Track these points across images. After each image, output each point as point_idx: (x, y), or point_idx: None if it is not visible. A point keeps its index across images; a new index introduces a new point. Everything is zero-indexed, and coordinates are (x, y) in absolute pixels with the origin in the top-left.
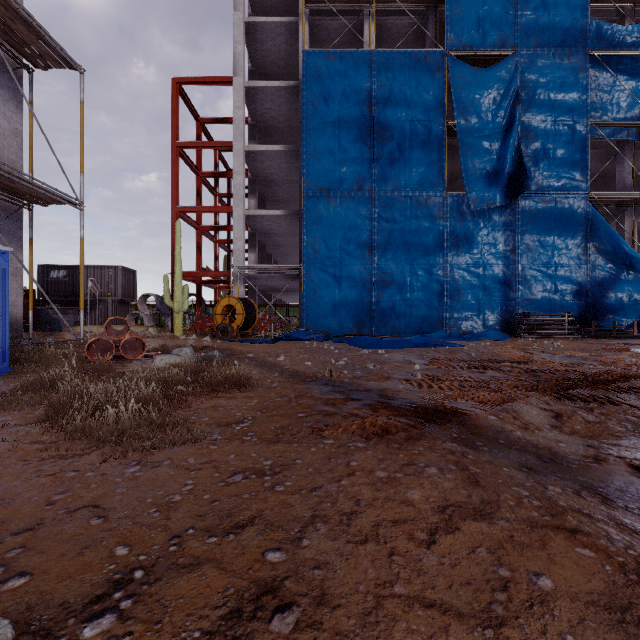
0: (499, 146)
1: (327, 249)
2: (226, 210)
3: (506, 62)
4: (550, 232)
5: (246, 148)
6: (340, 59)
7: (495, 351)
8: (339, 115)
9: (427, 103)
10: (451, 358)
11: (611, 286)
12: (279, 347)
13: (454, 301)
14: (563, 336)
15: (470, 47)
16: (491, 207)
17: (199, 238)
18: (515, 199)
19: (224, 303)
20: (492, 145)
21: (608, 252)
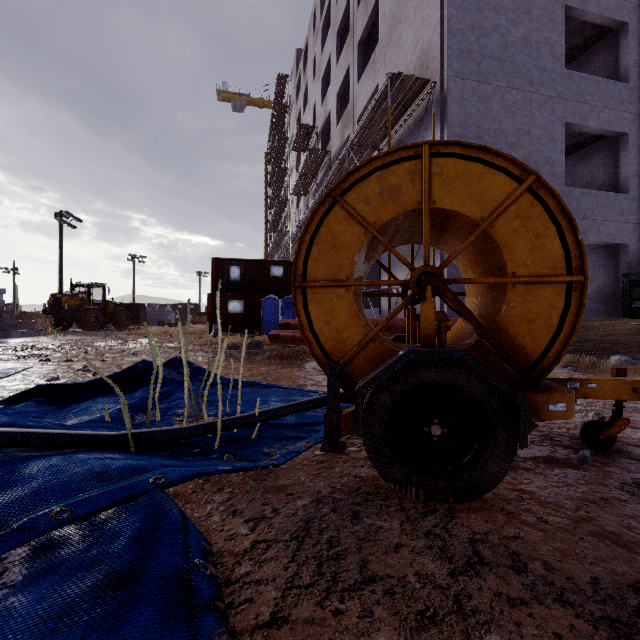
0: None
1: None
2: None
3: None
4: None
5: None
6: None
7: None
8: None
9: None
10: None
11: None
12: None
13: None
14: None
15: None
16: None
17: None
18: None
19: None
20: None
21: None
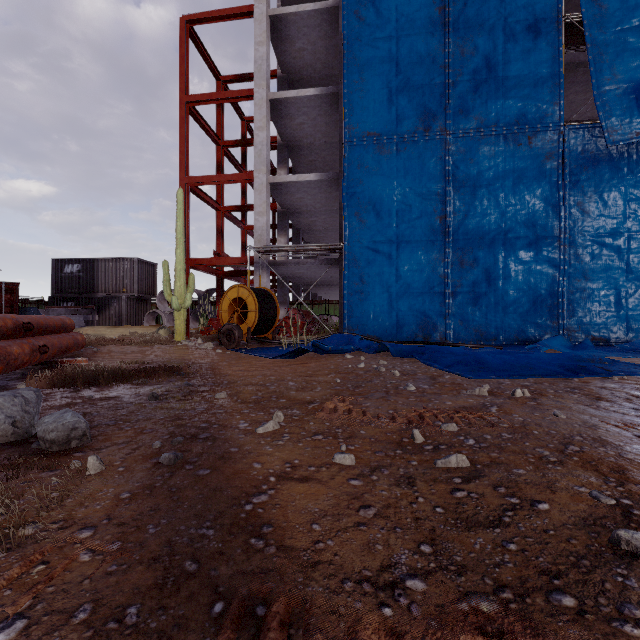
0: None
1: (378, 219)
2: (245, 178)
3: None
4: None
5: (270, 96)
6: None
7: None
8: (396, 26)
9: None
10: None
11: None
12: (297, 368)
13: (577, 290)
14: None
15: None
16: None
17: (220, 221)
18: None
19: (231, 295)
20: None
21: None
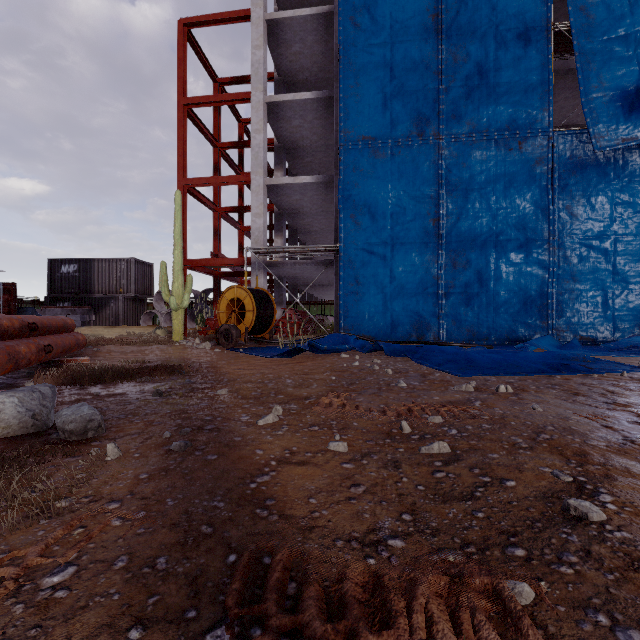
0: None
1: (373, 221)
2: (242, 180)
3: None
4: None
5: (267, 99)
6: None
7: None
8: (390, 33)
9: (522, 0)
10: None
11: None
12: (294, 366)
13: (566, 291)
14: None
15: None
16: (631, 145)
17: (217, 222)
18: None
19: (229, 296)
20: (630, 51)
21: None
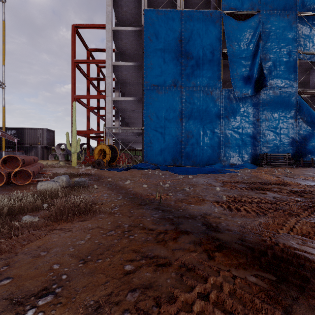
0: (250, 63)
1: (157, 118)
2: (102, 97)
3: (254, 17)
4: (277, 110)
5: (113, 63)
6: (164, 14)
7: (258, 176)
8: (164, 45)
9: (211, 39)
10: (235, 181)
11: (309, 139)
12: (129, 173)
13: (226, 147)
14: (286, 166)
15: (235, 9)
16: (246, 96)
17: (88, 113)
18: (259, 92)
19: (99, 148)
20: (246, 62)
21: (308, 121)
